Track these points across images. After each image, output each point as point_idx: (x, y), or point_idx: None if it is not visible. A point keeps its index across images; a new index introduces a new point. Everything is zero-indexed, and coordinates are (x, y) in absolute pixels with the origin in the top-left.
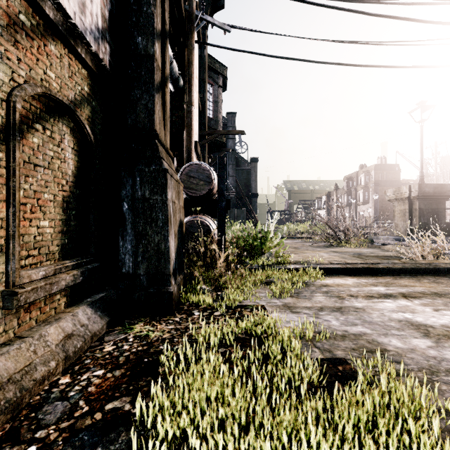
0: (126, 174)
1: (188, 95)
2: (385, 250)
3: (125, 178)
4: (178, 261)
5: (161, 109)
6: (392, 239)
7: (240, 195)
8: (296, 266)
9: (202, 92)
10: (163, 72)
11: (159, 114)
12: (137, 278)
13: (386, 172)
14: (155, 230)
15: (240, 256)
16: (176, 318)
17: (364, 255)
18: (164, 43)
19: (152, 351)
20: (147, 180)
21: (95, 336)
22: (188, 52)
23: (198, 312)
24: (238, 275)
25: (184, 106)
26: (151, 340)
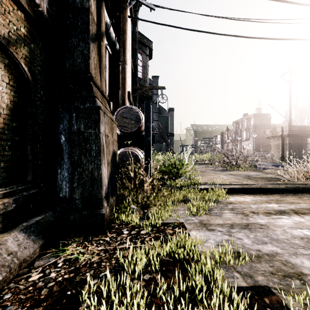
0: (64, 110)
1: (122, 56)
2: (266, 173)
3: (62, 114)
4: (111, 186)
5: (97, 58)
6: (270, 165)
7: (162, 134)
8: (205, 187)
9: (134, 58)
10: (99, 28)
11: (95, 61)
12: (73, 202)
13: (261, 119)
14: (89, 160)
15: (162, 179)
16: (107, 237)
17: (252, 177)
18: (100, 4)
19: (77, 280)
20: (82, 115)
21: (25, 262)
22: (122, 23)
23: (127, 231)
24: (161, 195)
25: (119, 64)
26: (79, 265)
